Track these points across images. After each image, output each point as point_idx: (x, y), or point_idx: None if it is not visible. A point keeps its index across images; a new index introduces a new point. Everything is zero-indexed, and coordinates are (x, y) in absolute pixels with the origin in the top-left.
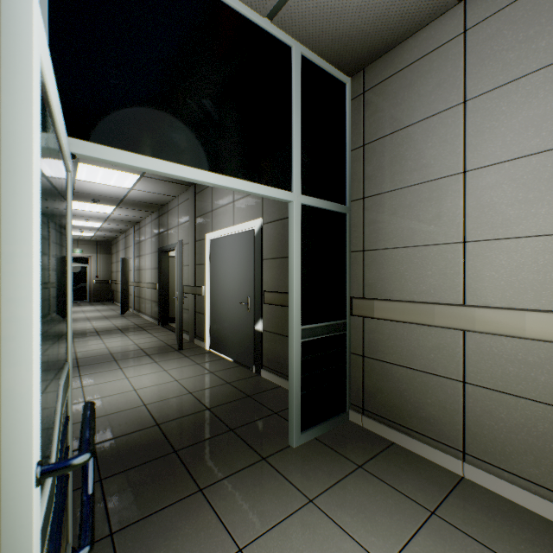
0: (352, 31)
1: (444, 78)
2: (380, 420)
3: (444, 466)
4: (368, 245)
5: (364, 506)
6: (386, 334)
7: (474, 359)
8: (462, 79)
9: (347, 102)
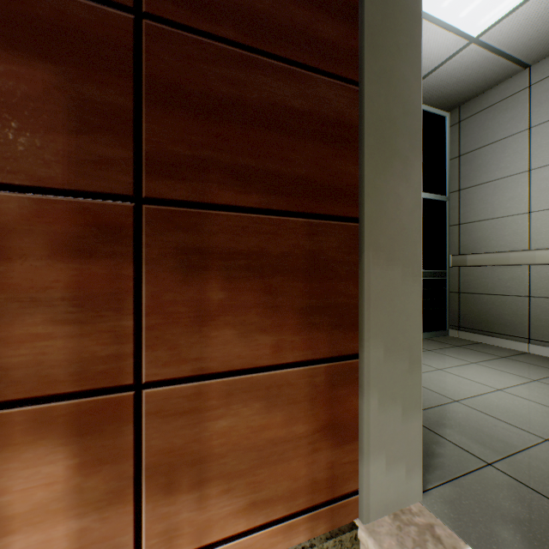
0: (451, 92)
1: (516, 114)
2: (471, 331)
3: (516, 349)
4: (462, 221)
5: (460, 353)
6: (476, 276)
7: (535, 281)
8: (528, 115)
9: (447, 128)
